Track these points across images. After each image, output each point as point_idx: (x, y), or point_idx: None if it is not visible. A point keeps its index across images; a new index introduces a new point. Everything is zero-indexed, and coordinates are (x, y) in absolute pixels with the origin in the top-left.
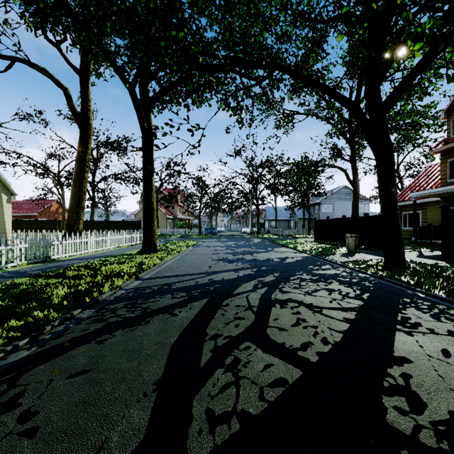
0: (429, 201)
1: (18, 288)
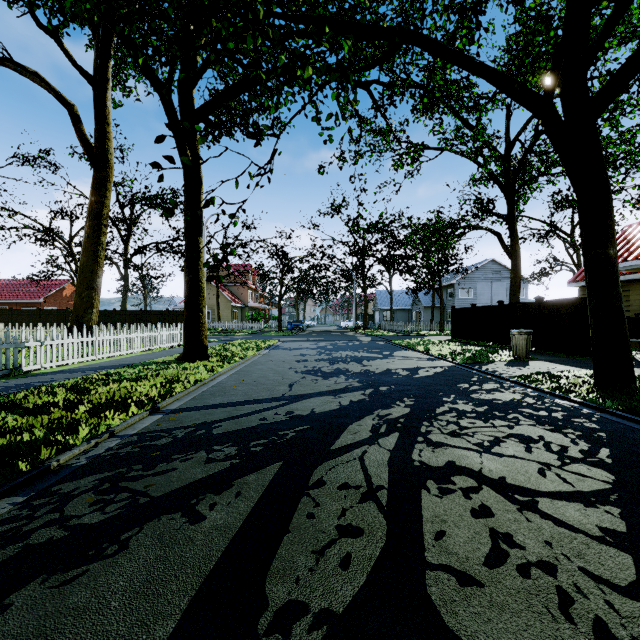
0: (635, 278)
1: None
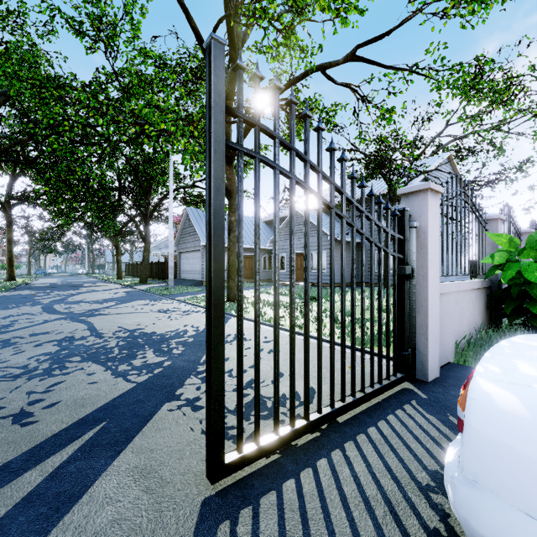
0: None
1: None
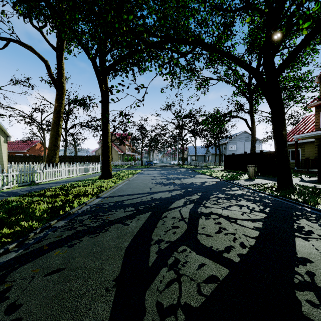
0: (306, 141)
1: (10, 204)
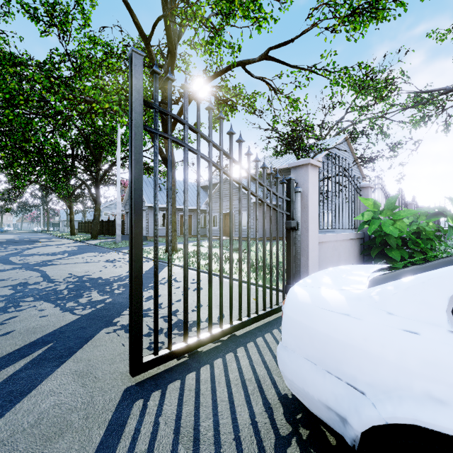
0: None
1: None
